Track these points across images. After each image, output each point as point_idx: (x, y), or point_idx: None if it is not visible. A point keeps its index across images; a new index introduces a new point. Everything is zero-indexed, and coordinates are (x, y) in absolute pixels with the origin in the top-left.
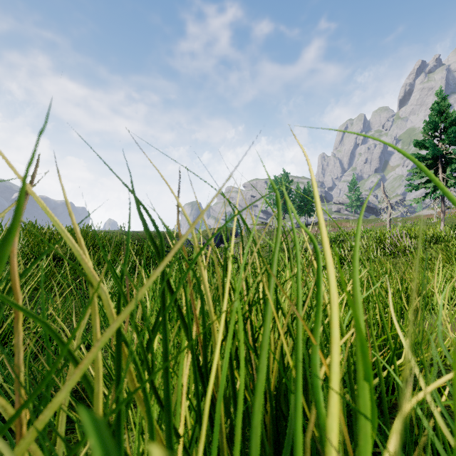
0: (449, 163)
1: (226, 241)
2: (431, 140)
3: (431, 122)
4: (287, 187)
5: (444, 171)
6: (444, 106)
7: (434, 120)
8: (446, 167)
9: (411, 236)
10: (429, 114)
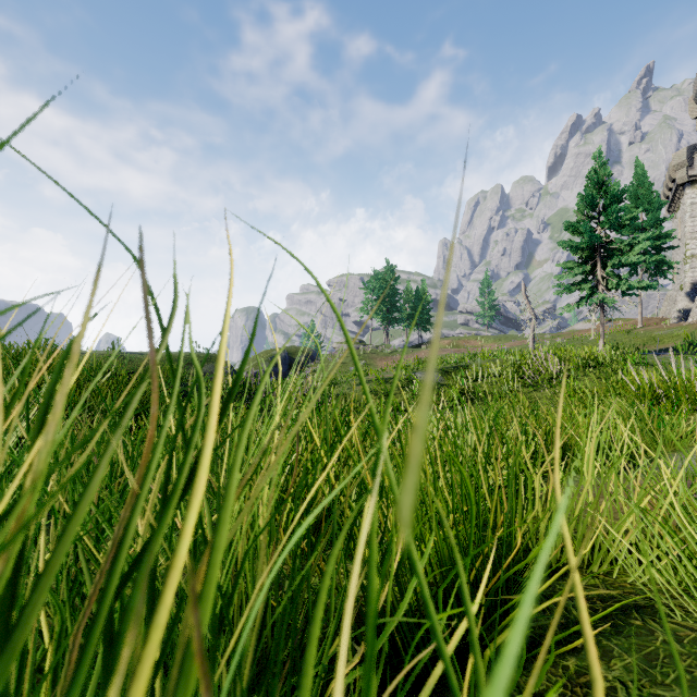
0: (610, 256)
1: (299, 369)
2: (587, 221)
3: (587, 196)
4: (392, 286)
5: (604, 267)
6: (603, 175)
7: (591, 194)
8: (606, 261)
9: (560, 359)
10: (585, 185)
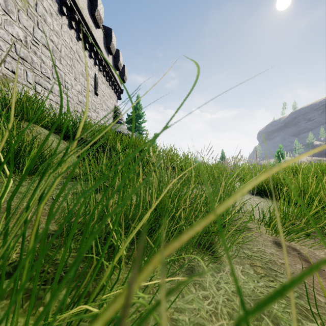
0: None
1: None
2: None
3: None
4: None
5: None
6: None
7: None
8: None
9: None
10: None
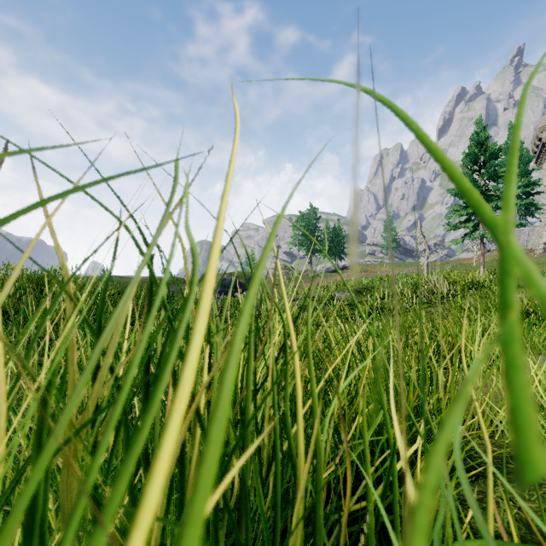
0: (489, 200)
1: (242, 289)
2: (470, 174)
3: (470, 154)
4: (315, 224)
5: None
6: (483, 137)
7: (473, 152)
8: None
9: (449, 282)
10: (469, 145)
